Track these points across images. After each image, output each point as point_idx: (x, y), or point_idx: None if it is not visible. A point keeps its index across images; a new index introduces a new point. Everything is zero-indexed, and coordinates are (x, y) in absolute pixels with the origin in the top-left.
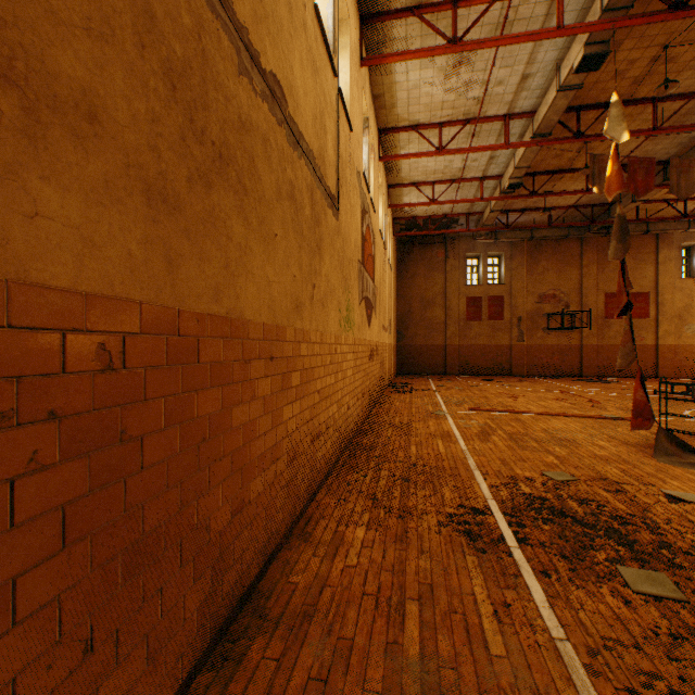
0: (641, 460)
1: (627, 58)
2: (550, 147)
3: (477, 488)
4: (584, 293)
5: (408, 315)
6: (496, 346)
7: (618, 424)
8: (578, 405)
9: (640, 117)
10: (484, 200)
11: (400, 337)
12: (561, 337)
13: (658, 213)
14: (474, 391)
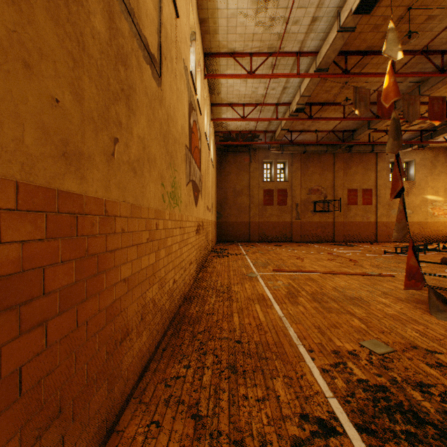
0: (425, 319)
1: (383, 14)
2: (323, 83)
3: (310, 375)
4: (336, 189)
5: (225, 201)
6: (283, 223)
7: (381, 279)
8: (345, 264)
9: (382, 66)
10: (279, 119)
11: (219, 216)
12: (322, 216)
13: (379, 139)
14: (272, 254)
